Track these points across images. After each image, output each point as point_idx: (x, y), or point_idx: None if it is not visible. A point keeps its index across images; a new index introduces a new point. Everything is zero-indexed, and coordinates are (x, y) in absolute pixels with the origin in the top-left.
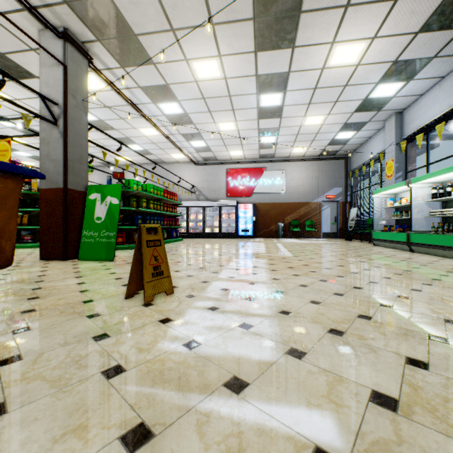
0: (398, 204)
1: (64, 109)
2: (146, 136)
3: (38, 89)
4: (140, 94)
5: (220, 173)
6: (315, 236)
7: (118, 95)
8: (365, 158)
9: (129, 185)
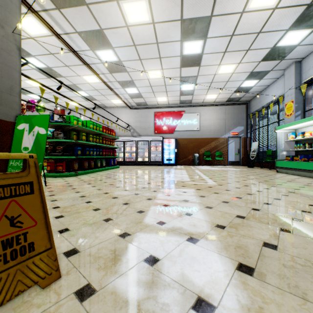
0: (301, 137)
1: None
2: (89, 84)
3: None
4: (78, 40)
5: (149, 115)
6: (223, 163)
7: (59, 41)
8: (264, 103)
9: (69, 121)
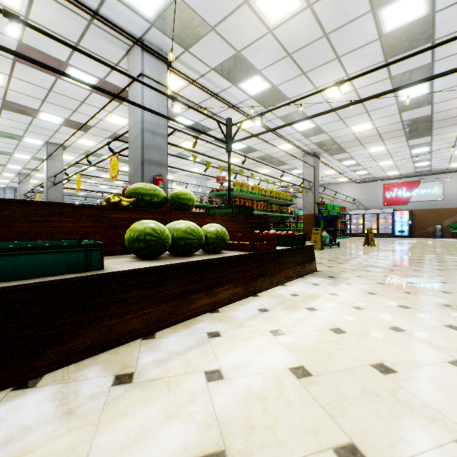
0: None
1: (313, 183)
2: (326, 174)
3: (285, 167)
4: (334, 161)
5: (377, 187)
6: None
7: (321, 163)
8: None
9: (326, 207)
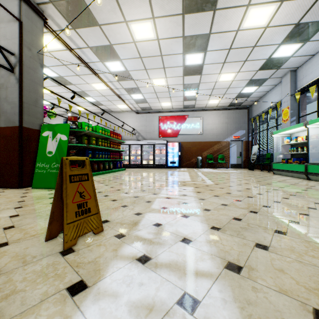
0: (295, 141)
1: (19, 58)
2: (97, 90)
3: None
4: (90, 53)
5: (154, 119)
6: (225, 166)
7: (72, 54)
8: (264, 108)
9: (81, 127)
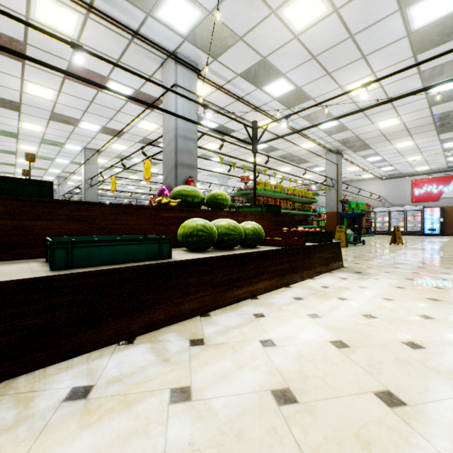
0: None
1: (336, 181)
2: (349, 171)
3: (306, 165)
4: (357, 158)
5: (404, 184)
6: None
7: (344, 160)
8: None
9: (349, 205)
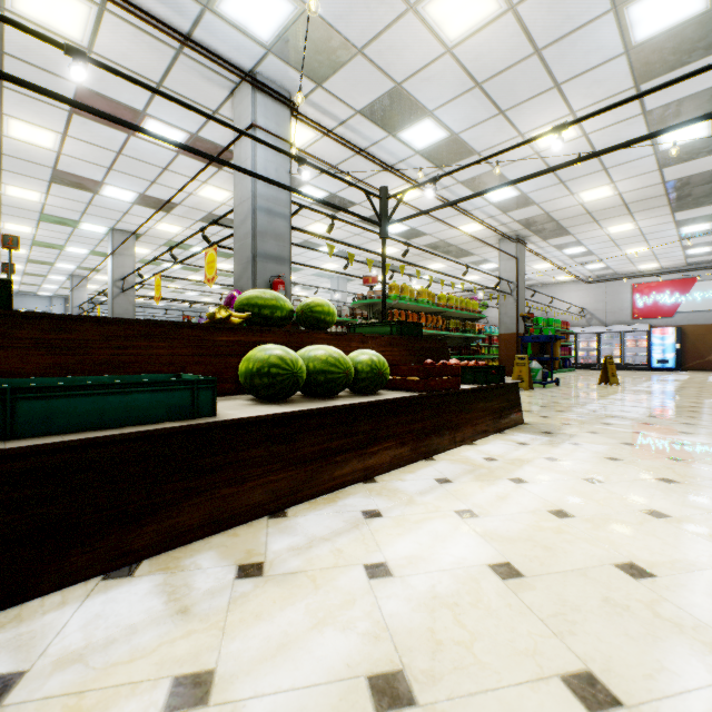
0: None
1: (516, 285)
2: (536, 269)
3: (470, 259)
4: (549, 249)
5: (621, 290)
6: None
7: (529, 252)
8: None
9: (536, 323)
